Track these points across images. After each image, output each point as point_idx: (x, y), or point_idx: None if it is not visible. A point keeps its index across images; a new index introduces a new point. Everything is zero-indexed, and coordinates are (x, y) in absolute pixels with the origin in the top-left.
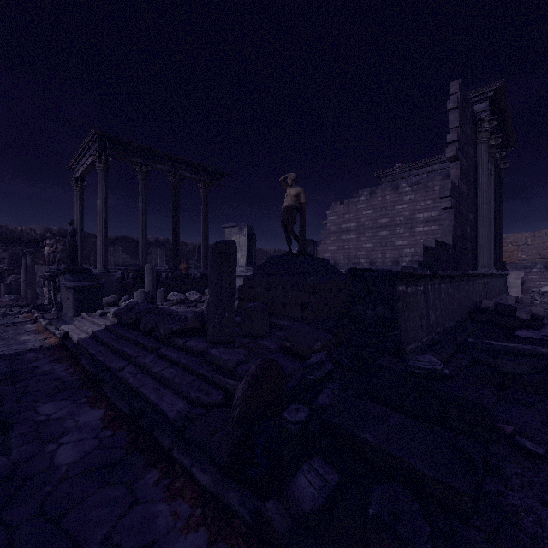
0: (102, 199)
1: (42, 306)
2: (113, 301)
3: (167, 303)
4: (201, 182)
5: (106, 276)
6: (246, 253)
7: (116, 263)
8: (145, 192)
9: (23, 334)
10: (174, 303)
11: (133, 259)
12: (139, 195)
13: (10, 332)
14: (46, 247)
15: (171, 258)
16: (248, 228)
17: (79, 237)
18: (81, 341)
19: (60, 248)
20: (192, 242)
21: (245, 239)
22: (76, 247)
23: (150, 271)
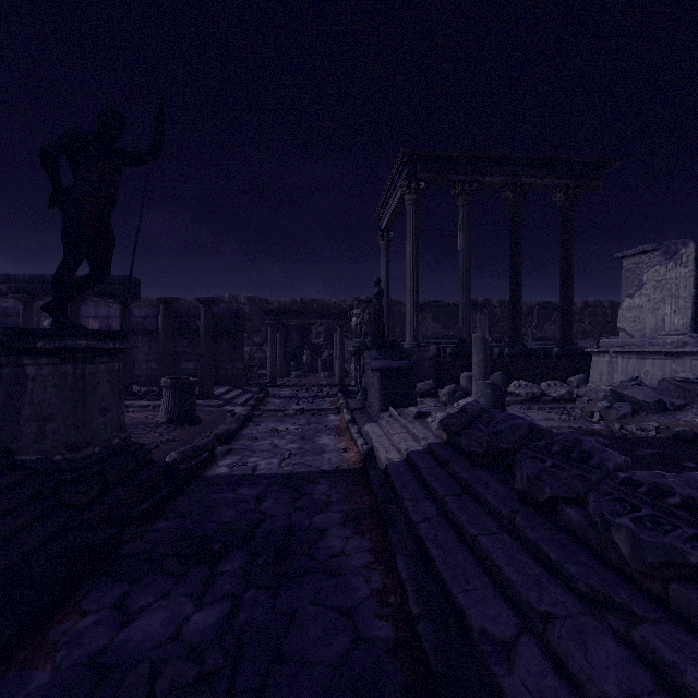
0: (411, 245)
1: (349, 387)
2: (427, 390)
3: (509, 399)
4: (559, 190)
5: (417, 353)
6: (689, 302)
7: (424, 335)
8: (469, 223)
9: (323, 432)
10: (520, 400)
11: (444, 328)
12: (460, 230)
13: (312, 426)
14: (353, 318)
15: (493, 326)
16: (697, 246)
17: (385, 303)
18: (391, 469)
19: (366, 318)
20: (524, 301)
21: (685, 272)
22: (382, 313)
23: (480, 345)
